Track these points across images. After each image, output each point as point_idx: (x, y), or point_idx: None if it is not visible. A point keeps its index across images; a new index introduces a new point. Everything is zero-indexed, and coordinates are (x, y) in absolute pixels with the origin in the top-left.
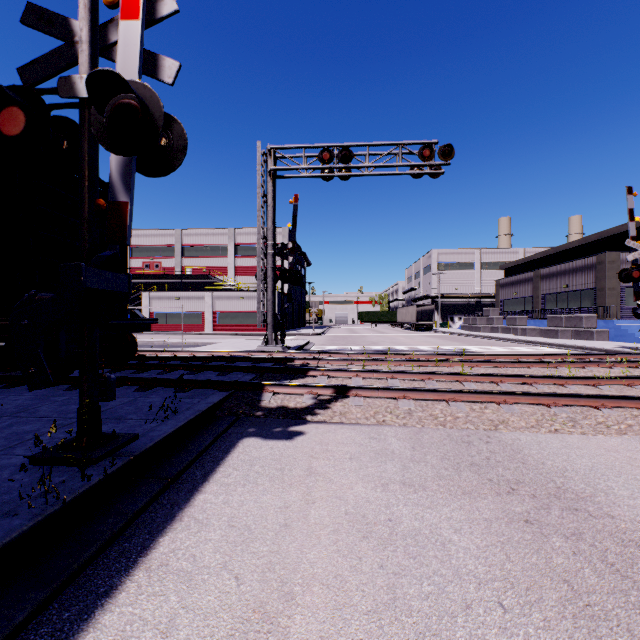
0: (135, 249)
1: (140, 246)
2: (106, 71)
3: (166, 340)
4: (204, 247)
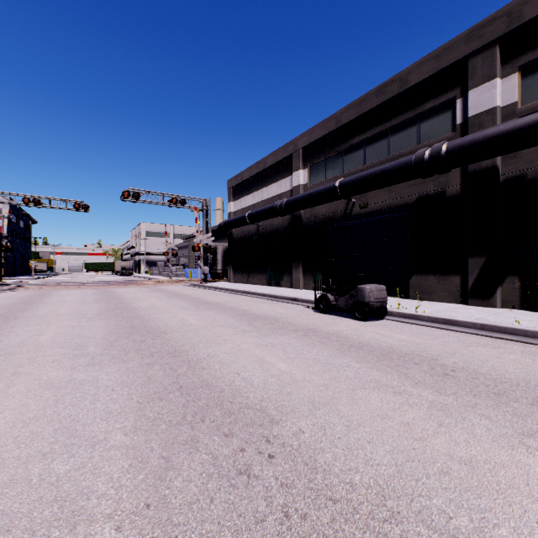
0: None
1: None
2: None
3: None
4: None
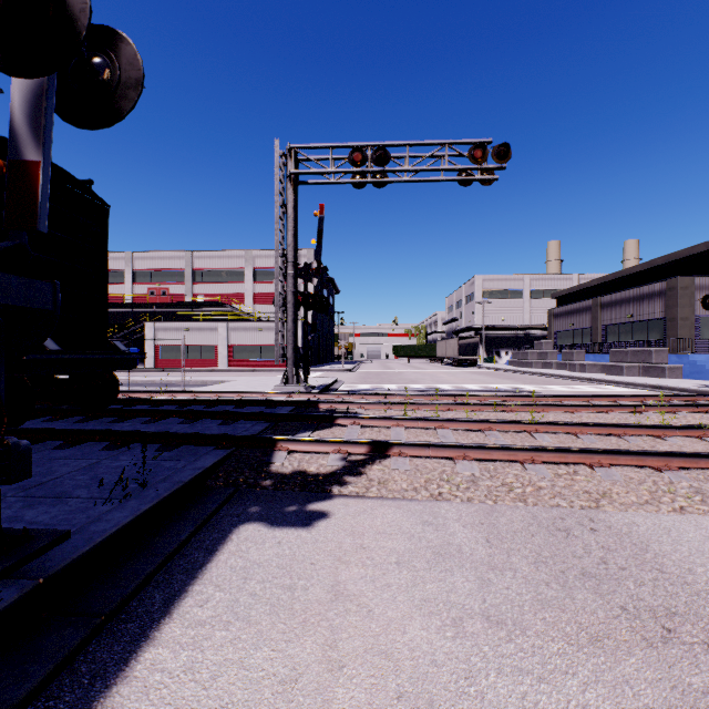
0: (139, 273)
1: (145, 270)
2: None
3: (170, 378)
4: (218, 271)
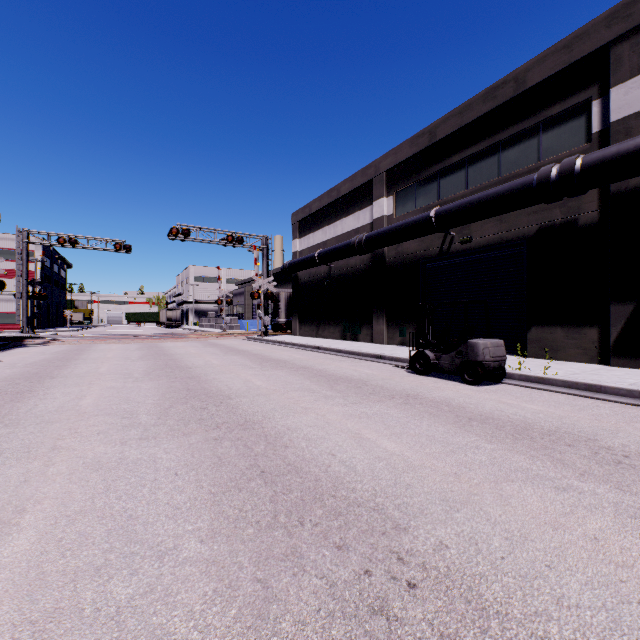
0: None
1: None
2: None
3: None
4: None
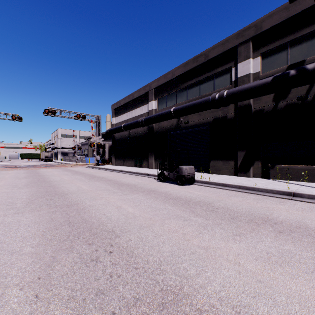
0: None
1: None
2: None
3: None
4: None
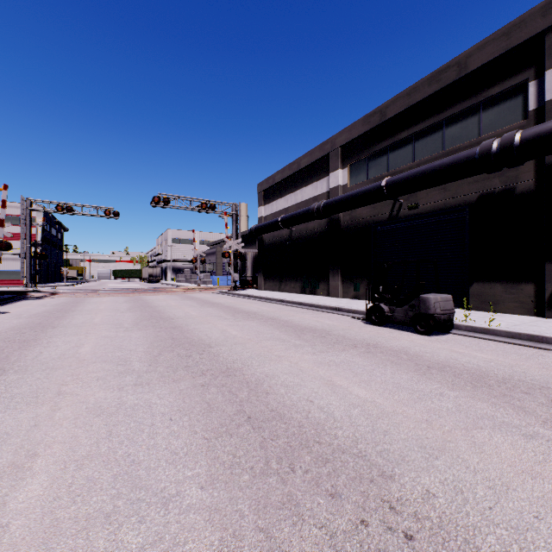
0: None
1: None
2: (2, 242)
3: None
4: None
